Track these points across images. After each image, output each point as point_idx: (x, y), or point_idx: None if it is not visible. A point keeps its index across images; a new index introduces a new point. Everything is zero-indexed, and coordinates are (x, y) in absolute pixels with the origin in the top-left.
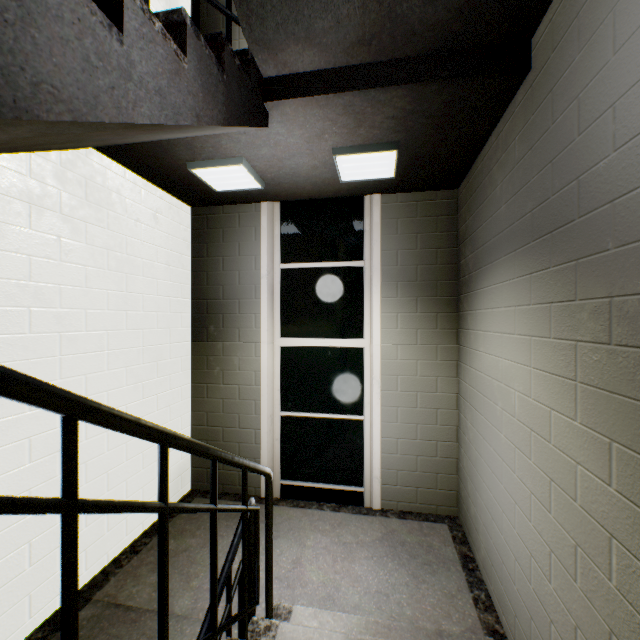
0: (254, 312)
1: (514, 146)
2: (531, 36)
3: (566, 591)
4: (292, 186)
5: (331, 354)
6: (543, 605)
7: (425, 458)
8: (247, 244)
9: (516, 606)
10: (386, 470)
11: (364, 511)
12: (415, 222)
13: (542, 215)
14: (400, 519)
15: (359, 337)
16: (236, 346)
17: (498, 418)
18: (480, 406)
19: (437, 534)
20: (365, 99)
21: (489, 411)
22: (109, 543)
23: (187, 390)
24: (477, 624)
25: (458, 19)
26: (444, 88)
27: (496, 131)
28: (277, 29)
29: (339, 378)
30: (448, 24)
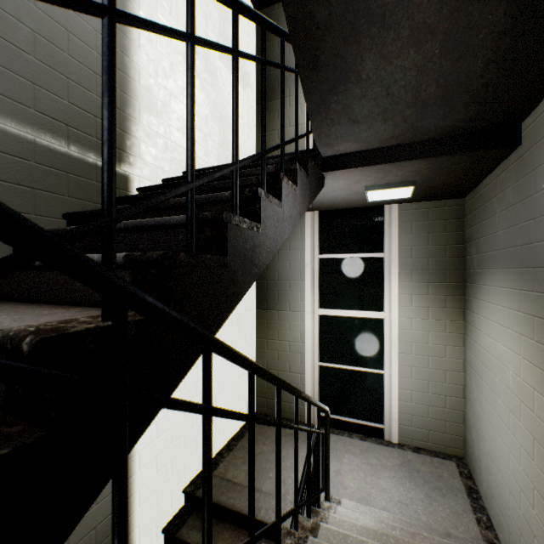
0: (300, 290)
1: (508, 192)
2: (520, 123)
3: (543, 515)
4: (330, 203)
5: (357, 322)
6: (528, 525)
7: (435, 408)
8: (295, 241)
9: (510, 526)
10: (402, 414)
11: (385, 443)
12: (427, 224)
13: (528, 253)
14: (414, 453)
15: (380, 310)
16: (287, 314)
17: (496, 387)
18: (482, 374)
19: (446, 468)
20: (392, 166)
21: (489, 380)
22: (216, 441)
23: (253, 343)
24: (478, 536)
25: (462, 123)
26: (451, 157)
27: (495, 172)
28: (337, 139)
29: (364, 340)
30: (454, 125)
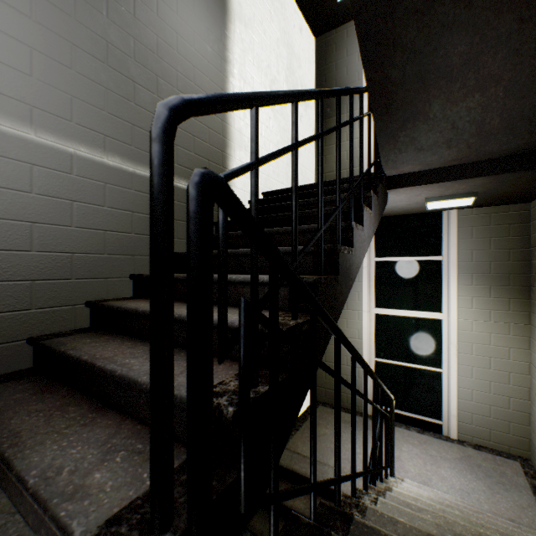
0: (357, 290)
1: None
2: None
3: None
4: (388, 211)
5: (414, 322)
6: None
7: (497, 408)
8: None
9: None
10: (462, 411)
11: (443, 438)
12: (488, 229)
13: None
14: (475, 449)
15: (437, 311)
16: (344, 312)
17: None
18: None
19: (509, 466)
20: (454, 182)
21: None
22: None
23: None
24: None
25: (526, 145)
26: (515, 174)
27: None
28: (402, 164)
29: (421, 339)
30: (518, 147)
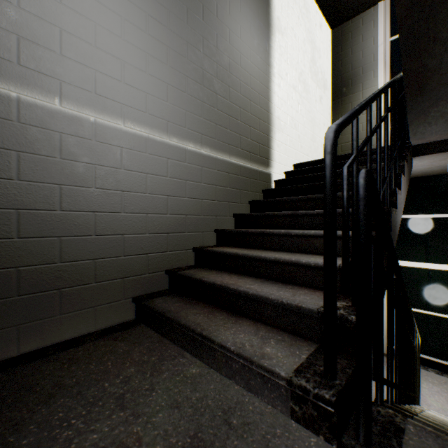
0: None
1: None
2: None
3: None
4: None
5: (431, 273)
6: None
7: None
8: None
9: None
10: None
11: None
12: None
13: None
14: None
15: None
16: None
17: None
18: None
19: None
20: None
21: None
22: None
23: None
24: None
25: None
26: None
27: None
28: (430, 134)
29: (438, 290)
30: None
